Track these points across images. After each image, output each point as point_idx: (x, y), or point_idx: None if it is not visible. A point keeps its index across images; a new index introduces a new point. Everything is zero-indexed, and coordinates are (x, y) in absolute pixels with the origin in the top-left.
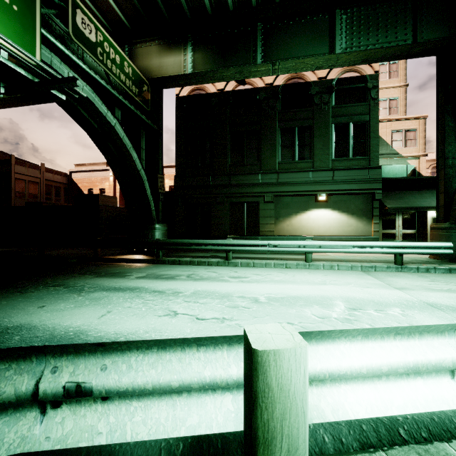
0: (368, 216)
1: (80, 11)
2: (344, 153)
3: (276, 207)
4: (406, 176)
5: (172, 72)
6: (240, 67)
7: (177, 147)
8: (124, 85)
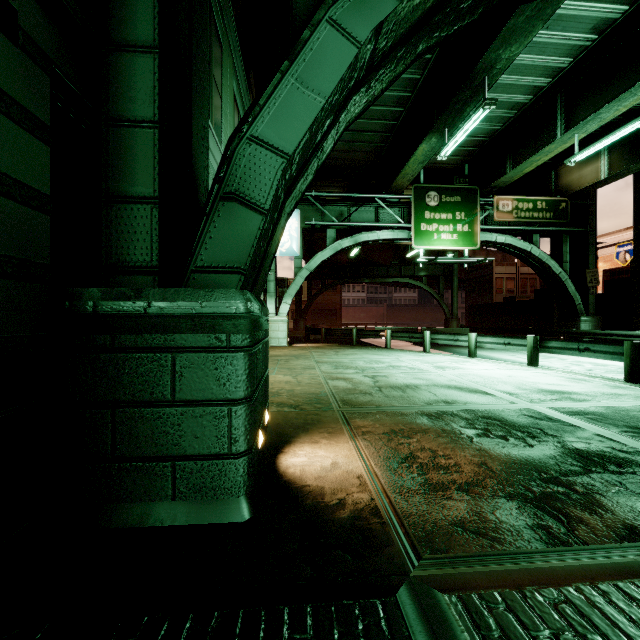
0: None
1: (501, 201)
2: None
3: None
4: None
5: (590, 180)
6: None
7: (635, 227)
8: (537, 219)
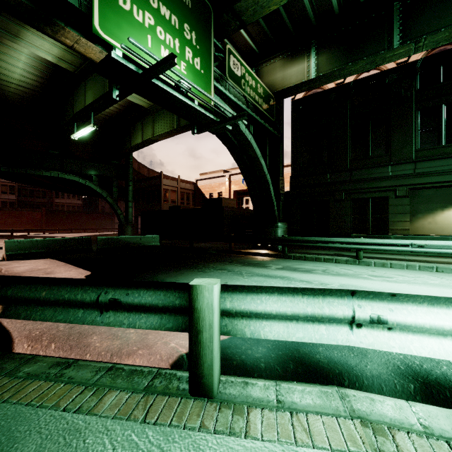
0: None
1: (232, 55)
2: None
3: (411, 202)
4: None
5: (295, 80)
6: (372, 57)
7: (293, 149)
8: (257, 104)
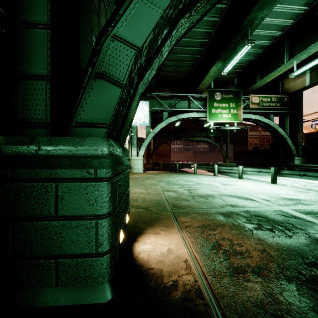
0: None
1: (253, 97)
2: None
3: None
4: None
5: (300, 86)
6: None
7: None
8: (272, 106)
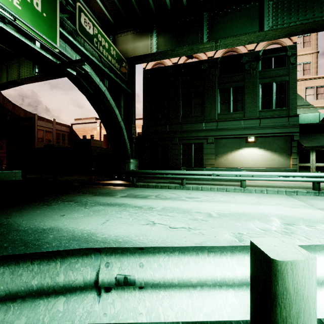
0: (288, 153)
1: (83, 14)
2: (268, 106)
3: (215, 147)
4: (319, 122)
5: (142, 52)
6: (191, 45)
7: (144, 105)
8: (110, 63)
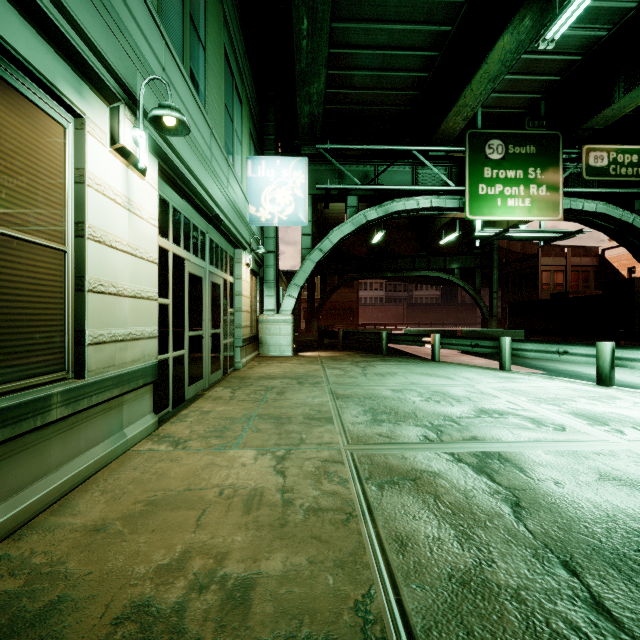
0: None
1: (592, 152)
2: None
3: None
4: None
5: None
6: None
7: None
8: None
